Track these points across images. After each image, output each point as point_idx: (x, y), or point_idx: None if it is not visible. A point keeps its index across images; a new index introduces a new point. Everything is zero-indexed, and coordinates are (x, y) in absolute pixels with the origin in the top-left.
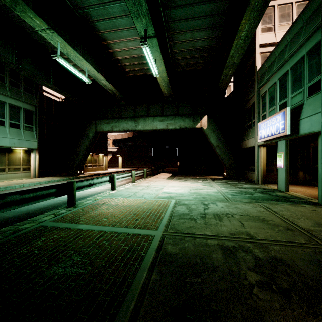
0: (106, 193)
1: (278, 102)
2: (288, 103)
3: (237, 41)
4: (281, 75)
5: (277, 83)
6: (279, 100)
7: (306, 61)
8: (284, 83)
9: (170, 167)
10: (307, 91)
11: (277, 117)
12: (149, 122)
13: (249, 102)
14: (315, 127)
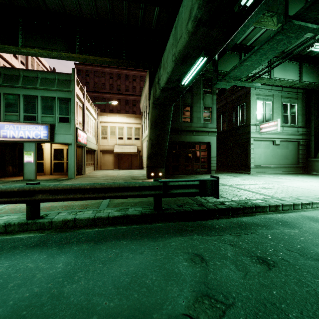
0: None
1: (24, 112)
2: (38, 118)
3: (13, 47)
4: (28, 94)
5: (22, 97)
6: (25, 111)
7: (57, 102)
8: (32, 101)
9: None
10: (58, 119)
11: (38, 127)
12: None
13: None
14: (68, 140)
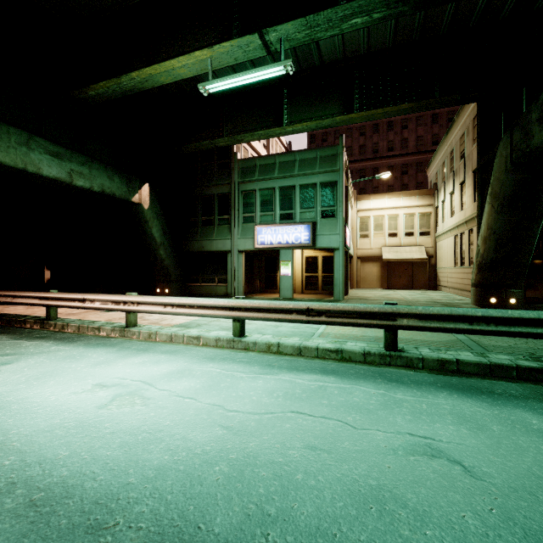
0: (283, 338)
1: (280, 210)
2: (295, 216)
3: (278, 129)
4: (284, 185)
5: (277, 190)
6: (281, 208)
7: (319, 189)
8: (288, 194)
9: None
10: (320, 213)
11: (297, 227)
12: (13, 142)
13: (208, 189)
14: (334, 244)
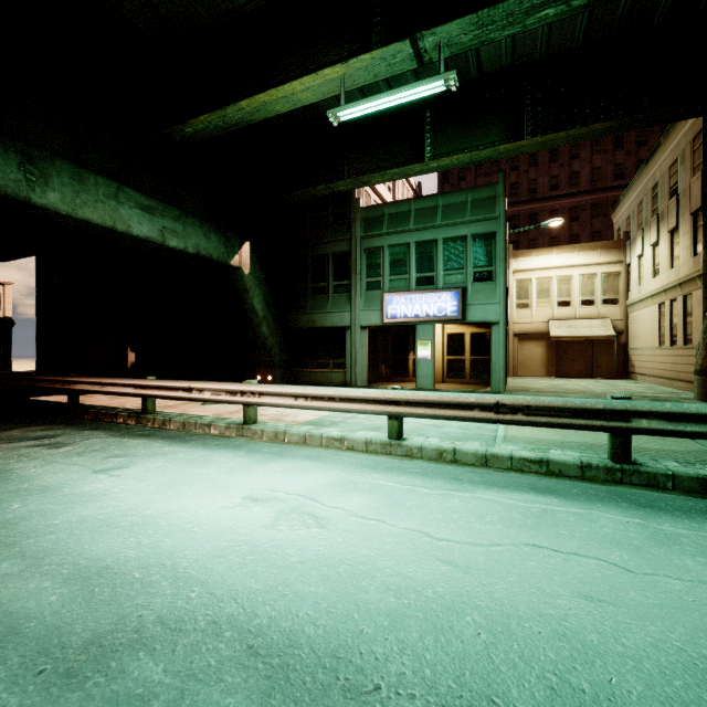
0: (457, 443)
1: (416, 273)
2: (437, 280)
3: (419, 165)
4: (422, 240)
5: (412, 247)
6: (417, 270)
7: (470, 244)
8: (428, 251)
9: None
10: (472, 276)
11: (441, 295)
12: (101, 195)
13: (320, 247)
14: (491, 316)
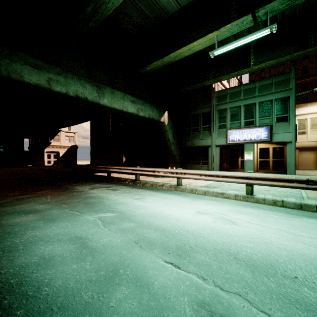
0: (282, 198)
1: (244, 119)
2: (256, 122)
3: (247, 69)
4: (247, 103)
5: (242, 107)
6: (245, 118)
7: (274, 103)
8: (250, 109)
9: (22, 167)
10: (275, 119)
11: (258, 129)
12: (119, 98)
13: (196, 110)
14: (287, 139)
